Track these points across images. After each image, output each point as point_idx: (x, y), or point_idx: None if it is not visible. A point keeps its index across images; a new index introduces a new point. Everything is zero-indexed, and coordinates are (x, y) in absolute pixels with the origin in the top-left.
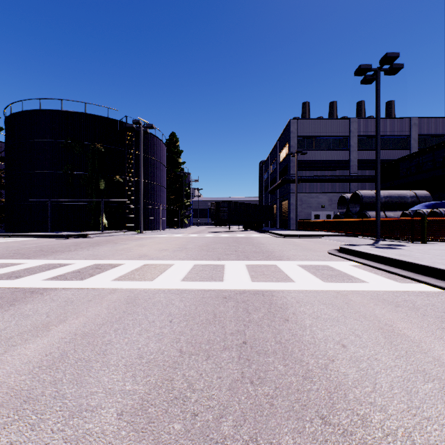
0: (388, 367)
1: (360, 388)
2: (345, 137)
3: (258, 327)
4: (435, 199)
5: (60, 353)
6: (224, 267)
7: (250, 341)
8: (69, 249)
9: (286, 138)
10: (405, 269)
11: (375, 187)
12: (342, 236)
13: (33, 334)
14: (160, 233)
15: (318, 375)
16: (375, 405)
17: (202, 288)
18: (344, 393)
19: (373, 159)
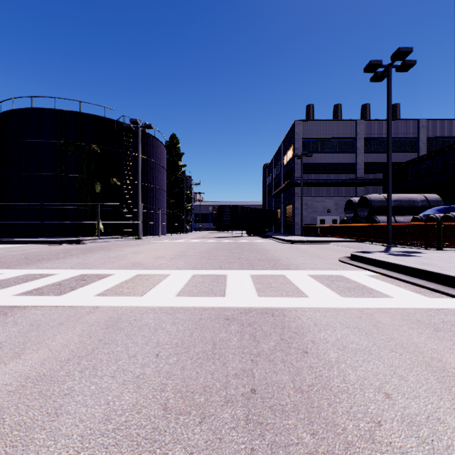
0: None
1: None
2: (352, 139)
3: (270, 363)
4: (446, 203)
5: None
6: (226, 278)
7: (261, 387)
8: (57, 257)
9: (291, 140)
10: (431, 280)
11: (382, 191)
12: (350, 241)
13: None
14: (160, 238)
15: (364, 454)
16: None
17: (200, 305)
18: None
19: (380, 162)
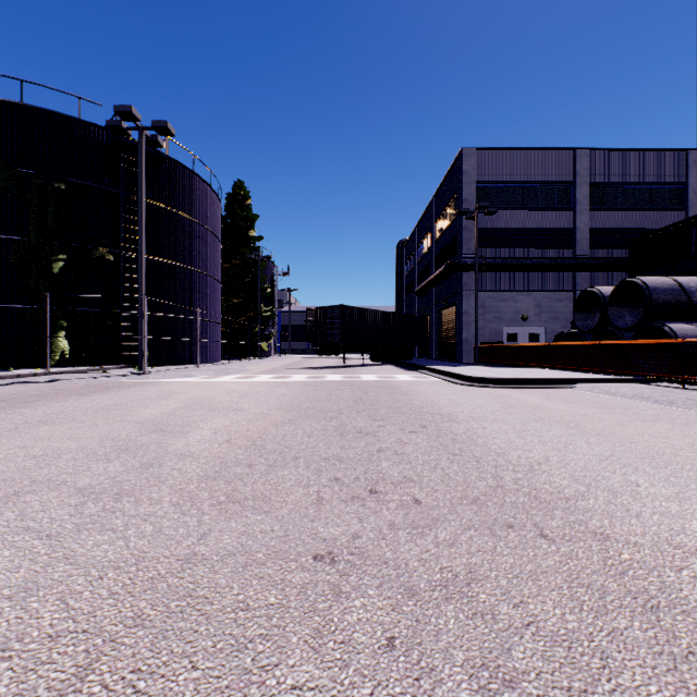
0: None
1: None
2: (567, 184)
3: None
4: None
5: None
6: None
7: None
8: None
9: (453, 187)
10: None
11: None
12: (620, 381)
13: None
14: (189, 372)
15: None
16: None
17: None
18: None
19: (617, 228)
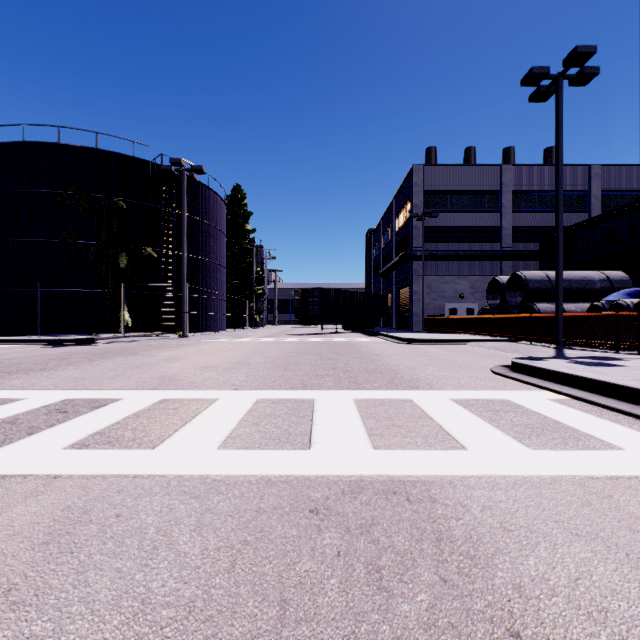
0: None
1: None
2: (495, 192)
3: None
4: (634, 284)
5: None
6: (313, 406)
7: None
8: (42, 367)
9: (407, 193)
10: None
11: (539, 267)
12: (498, 341)
13: None
14: (215, 336)
15: None
16: None
17: (262, 471)
18: None
19: (535, 226)
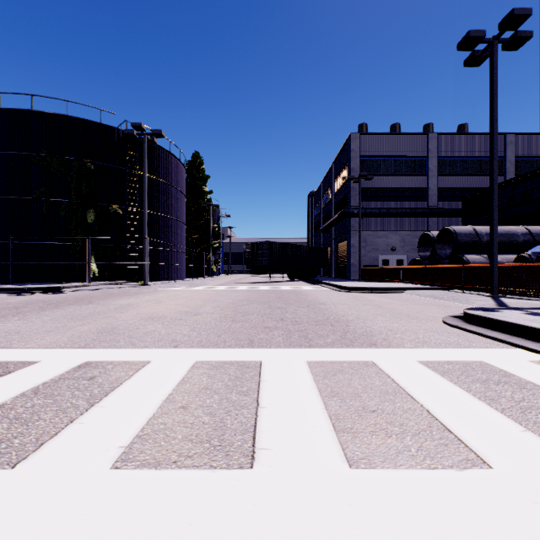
0: None
1: None
2: (422, 158)
3: None
4: None
5: None
6: (259, 374)
7: None
8: None
9: (345, 159)
10: None
11: (462, 223)
12: (432, 289)
13: None
14: (174, 285)
15: None
16: None
17: (164, 539)
18: None
19: (457, 187)
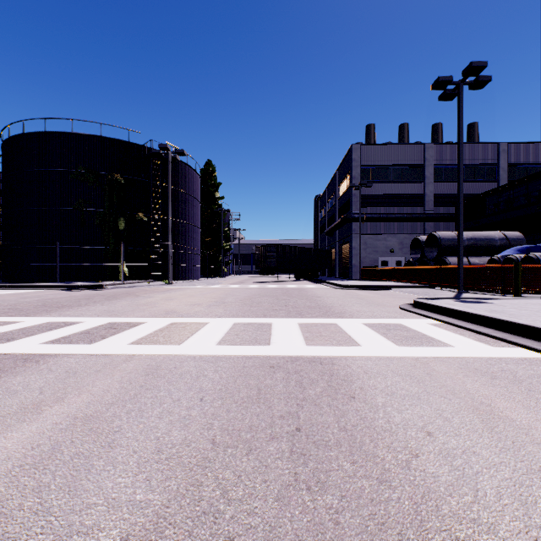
0: (491, 465)
1: (457, 496)
2: (419, 166)
3: (315, 407)
4: (529, 242)
5: (52, 445)
6: (271, 326)
7: (306, 427)
8: (78, 304)
9: (347, 167)
10: (499, 329)
11: (455, 227)
12: (416, 287)
13: (18, 417)
14: (193, 283)
15: (399, 478)
16: (480, 523)
17: (243, 354)
18: (436, 505)
19: (452, 193)
